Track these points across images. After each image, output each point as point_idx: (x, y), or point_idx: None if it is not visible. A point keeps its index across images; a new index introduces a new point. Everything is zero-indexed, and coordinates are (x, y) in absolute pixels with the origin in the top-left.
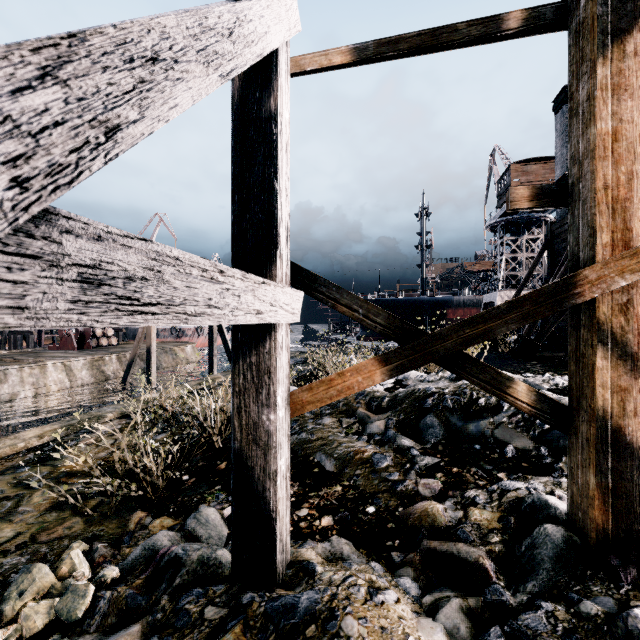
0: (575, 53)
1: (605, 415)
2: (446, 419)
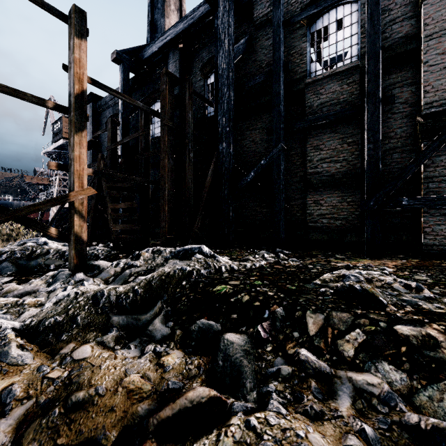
0: (70, 127)
1: (77, 233)
2: (17, 263)
